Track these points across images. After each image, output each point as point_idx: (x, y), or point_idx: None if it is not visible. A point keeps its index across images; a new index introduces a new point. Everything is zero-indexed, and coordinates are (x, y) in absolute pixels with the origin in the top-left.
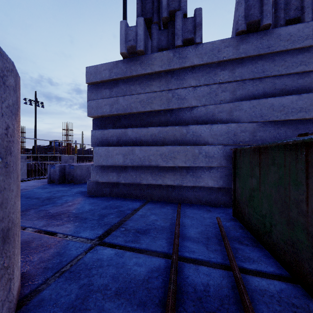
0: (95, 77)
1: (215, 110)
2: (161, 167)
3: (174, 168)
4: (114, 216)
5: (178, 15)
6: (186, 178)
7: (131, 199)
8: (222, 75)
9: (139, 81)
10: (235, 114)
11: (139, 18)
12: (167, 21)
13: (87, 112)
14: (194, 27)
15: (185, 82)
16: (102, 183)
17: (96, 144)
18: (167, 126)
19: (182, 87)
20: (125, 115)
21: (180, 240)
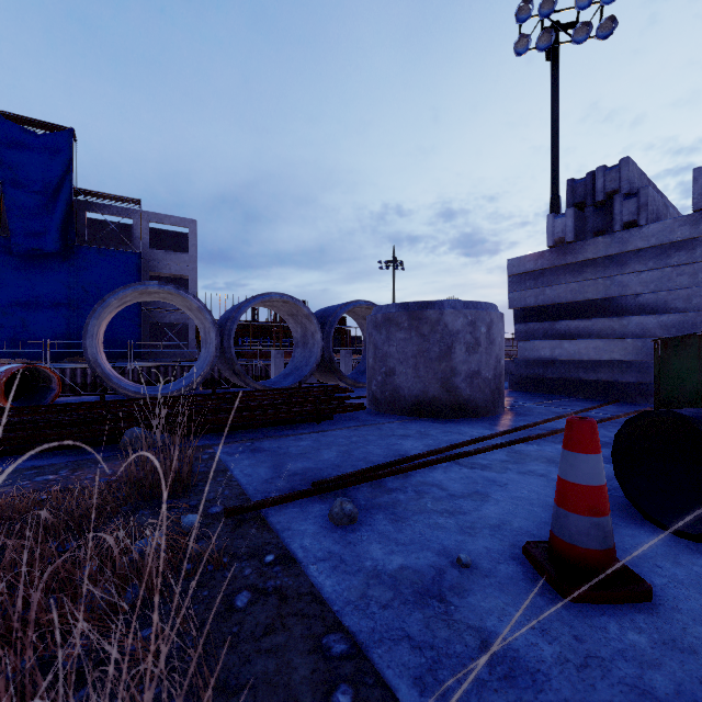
0: (517, 269)
1: (667, 297)
2: (595, 362)
3: (611, 363)
4: (541, 399)
5: (616, 199)
6: (627, 373)
7: (559, 395)
8: (677, 257)
9: (569, 269)
10: (695, 301)
11: (568, 210)
12: (603, 202)
13: (509, 304)
14: (638, 208)
15: (627, 268)
16: (525, 378)
17: (520, 337)
18: (606, 316)
19: (624, 273)
20: (552, 305)
21: (595, 410)
